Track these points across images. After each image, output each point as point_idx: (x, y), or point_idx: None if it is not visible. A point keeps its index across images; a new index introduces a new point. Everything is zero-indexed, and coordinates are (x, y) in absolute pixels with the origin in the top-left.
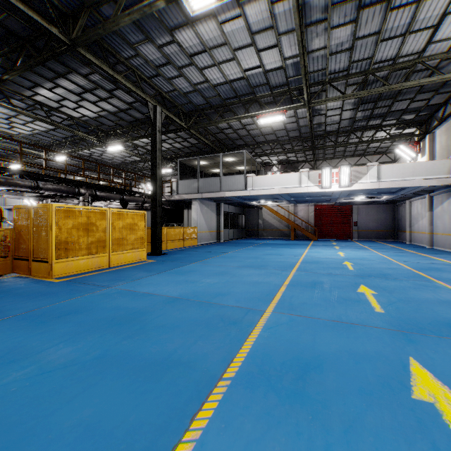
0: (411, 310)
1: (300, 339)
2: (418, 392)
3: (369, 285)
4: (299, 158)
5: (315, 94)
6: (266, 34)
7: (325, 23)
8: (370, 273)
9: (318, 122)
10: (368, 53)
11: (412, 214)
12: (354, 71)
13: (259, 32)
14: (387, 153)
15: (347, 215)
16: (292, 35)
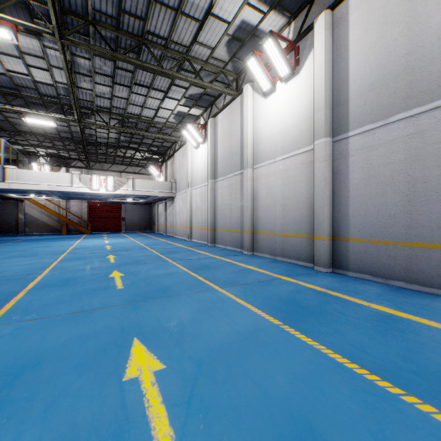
0: (128, 260)
1: (67, 276)
2: (111, 276)
3: (115, 254)
4: (72, 156)
5: (85, 114)
6: (38, 59)
7: (90, 78)
8: (119, 250)
9: (90, 133)
10: (123, 106)
11: (159, 213)
12: (115, 112)
13: (30, 54)
14: (146, 167)
15: (118, 212)
16: (63, 71)
